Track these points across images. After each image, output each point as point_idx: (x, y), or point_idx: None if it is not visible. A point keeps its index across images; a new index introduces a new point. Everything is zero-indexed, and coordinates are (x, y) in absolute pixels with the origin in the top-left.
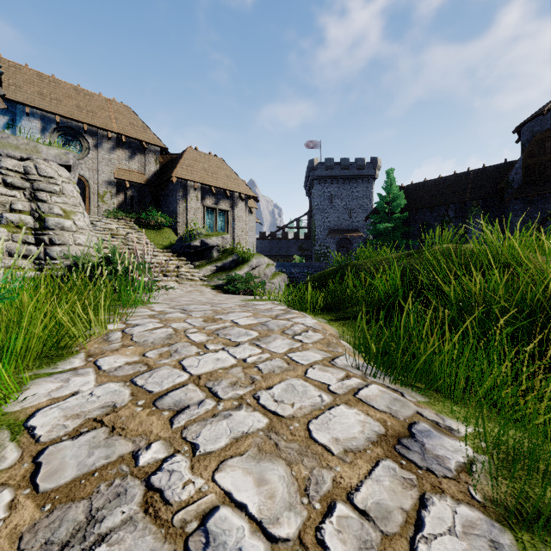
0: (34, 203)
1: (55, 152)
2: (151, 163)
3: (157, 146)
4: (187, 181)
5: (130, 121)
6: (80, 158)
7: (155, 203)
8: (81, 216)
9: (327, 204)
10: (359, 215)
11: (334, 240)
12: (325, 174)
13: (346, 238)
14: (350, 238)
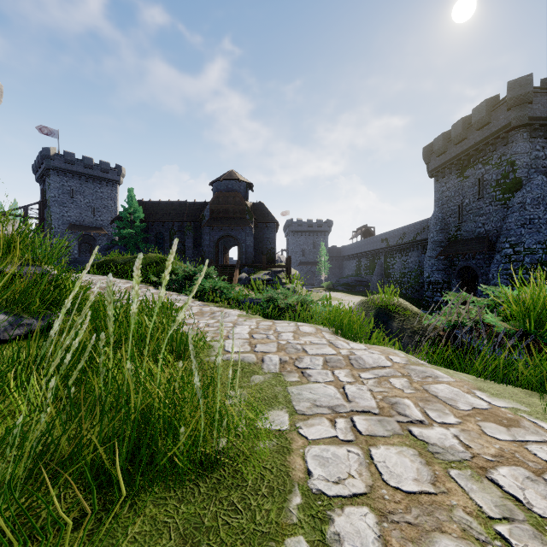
0: None
1: None
2: None
3: None
4: None
5: None
6: None
7: None
8: None
9: (67, 198)
10: (104, 215)
11: (76, 235)
12: (65, 167)
13: (90, 235)
14: (94, 236)
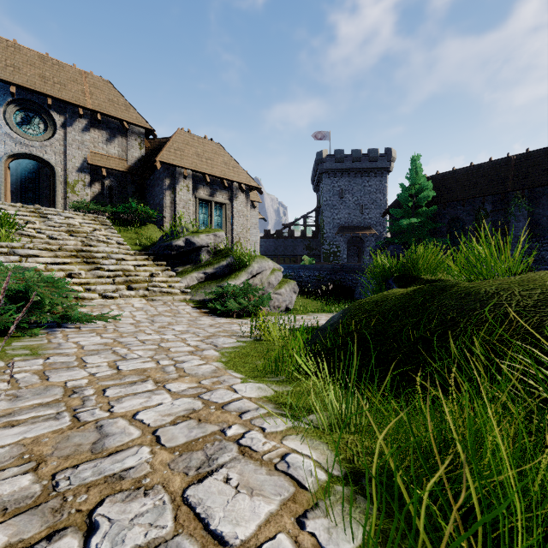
0: None
1: None
2: (134, 147)
3: (141, 128)
4: (175, 167)
5: (109, 98)
6: (44, 139)
7: (139, 195)
8: None
9: (337, 199)
10: (372, 211)
11: (344, 238)
12: (335, 167)
13: (357, 237)
14: (362, 237)
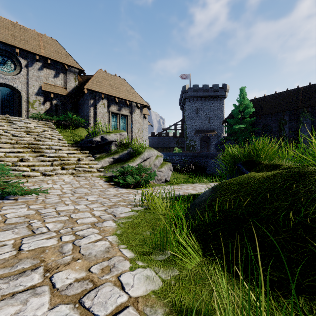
0: None
1: None
2: (71, 80)
3: (76, 68)
4: (96, 92)
5: (56, 50)
6: (14, 74)
7: (74, 110)
8: None
9: (194, 114)
10: (215, 121)
11: (199, 137)
12: (193, 95)
13: (206, 136)
14: (209, 136)
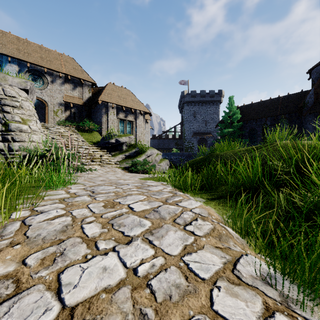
0: (2, 114)
1: (18, 81)
2: (86, 92)
3: (89, 82)
4: (108, 103)
5: (73, 67)
6: (42, 89)
7: (88, 116)
8: (34, 123)
9: (192, 118)
10: (211, 124)
11: (196, 139)
12: (191, 100)
13: (203, 138)
14: (206, 138)
